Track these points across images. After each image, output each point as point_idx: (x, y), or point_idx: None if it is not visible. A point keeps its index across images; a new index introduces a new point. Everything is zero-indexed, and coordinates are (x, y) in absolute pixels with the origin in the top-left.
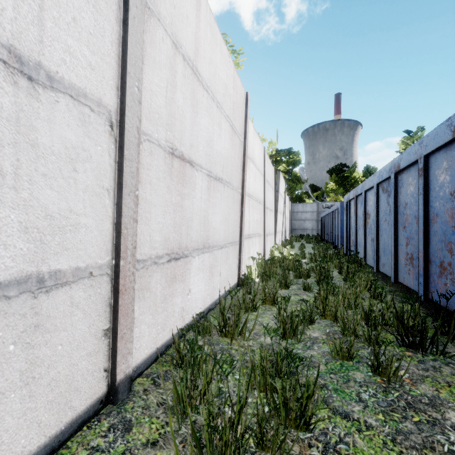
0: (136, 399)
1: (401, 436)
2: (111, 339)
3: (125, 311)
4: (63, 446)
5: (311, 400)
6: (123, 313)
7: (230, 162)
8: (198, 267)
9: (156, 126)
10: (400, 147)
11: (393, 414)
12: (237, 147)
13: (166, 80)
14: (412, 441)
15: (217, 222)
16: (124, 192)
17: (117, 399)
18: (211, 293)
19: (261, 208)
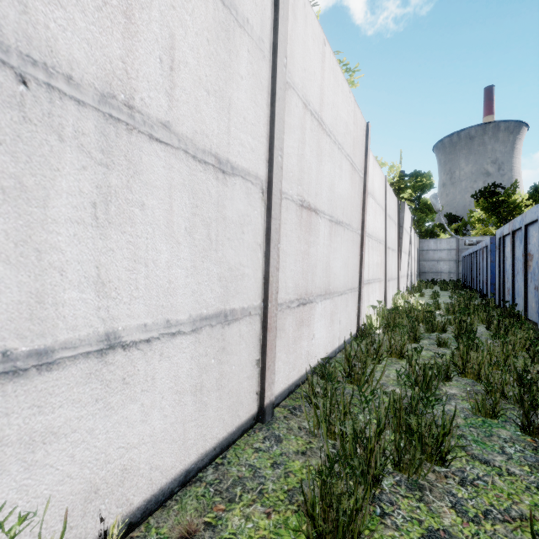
0: (280, 422)
1: None
2: (260, 368)
3: (270, 346)
4: (234, 443)
5: (447, 438)
6: (269, 347)
7: (350, 203)
8: (321, 313)
9: (290, 183)
10: None
11: None
12: (357, 185)
13: (297, 140)
14: None
15: (338, 267)
16: (271, 246)
17: (265, 419)
18: (331, 341)
19: (381, 249)
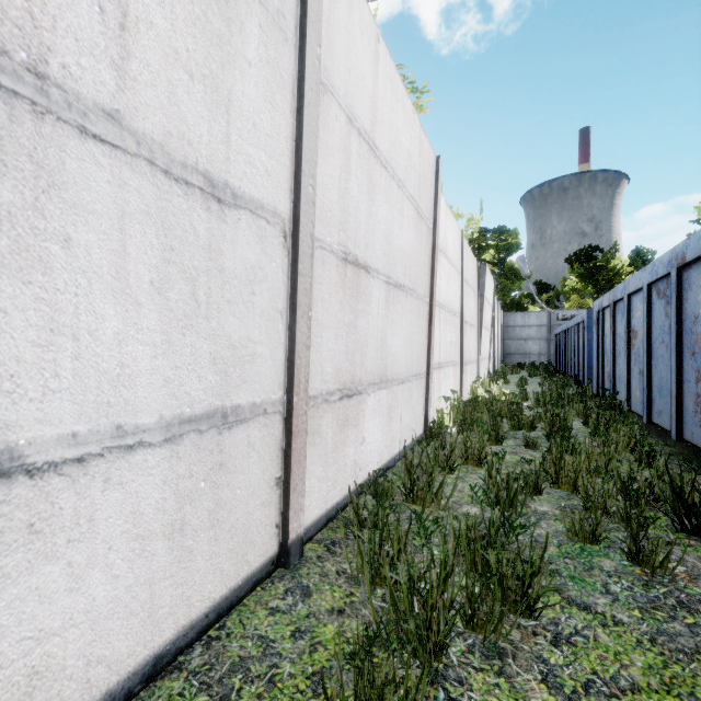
0: (311, 566)
1: (664, 637)
2: (282, 490)
3: (297, 457)
4: (240, 603)
5: (537, 579)
6: (295, 459)
7: (415, 260)
8: (374, 408)
9: (328, 227)
10: (700, 214)
11: (655, 612)
12: (424, 237)
13: (339, 167)
14: (680, 644)
15: (398, 346)
16: (297, 314)
17: (289, 562)
18: (389, 445)
19: (456, 323)
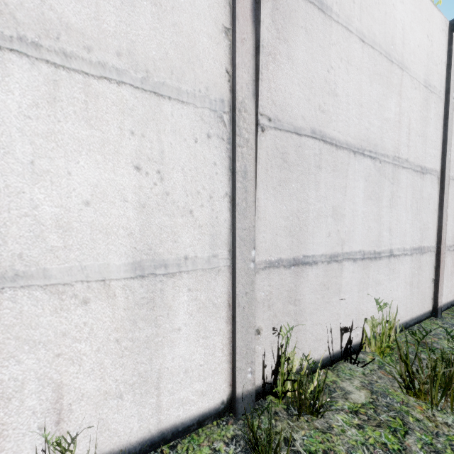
0: (449, 319)
1: None
2: (433, 284)
3: (441, 271)
4: (422, 321)
5: None
6: (440, 272)
7: None
8: None
9: (451, 169)
10: None
11: None
12: None
13: None
14: None
15: None
16: (443, 210)
17: (437, 315)
18: None
19: None
